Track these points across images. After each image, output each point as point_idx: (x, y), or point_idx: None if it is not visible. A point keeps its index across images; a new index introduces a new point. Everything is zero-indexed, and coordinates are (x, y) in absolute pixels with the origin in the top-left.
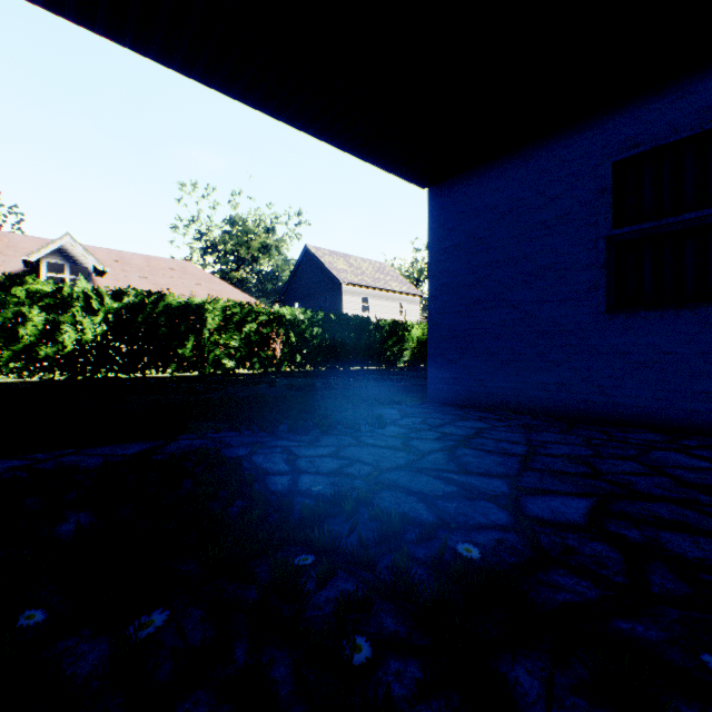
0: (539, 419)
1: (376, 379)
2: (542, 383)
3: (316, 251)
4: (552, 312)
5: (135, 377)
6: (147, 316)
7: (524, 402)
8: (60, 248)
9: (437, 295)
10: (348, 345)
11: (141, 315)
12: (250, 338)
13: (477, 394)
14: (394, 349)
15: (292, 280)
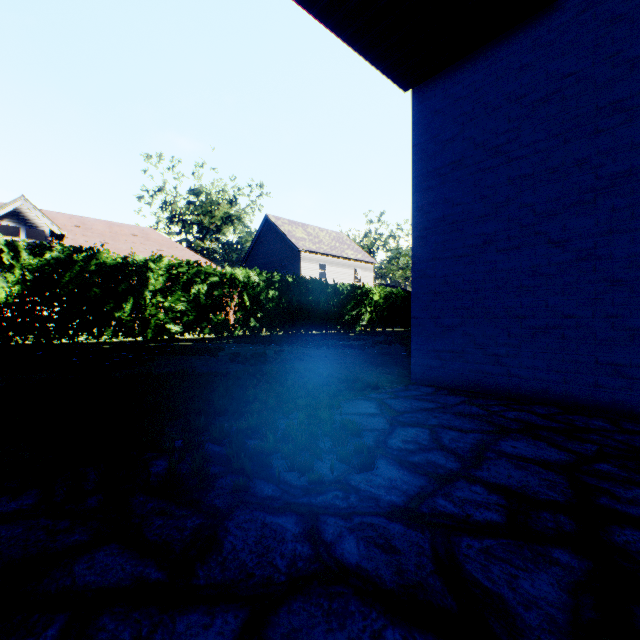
0: (634, 431)
1: (336, 346)
2: (614, 363)
3: (276, 221)
4: (635, 247)
5: (71, 343)
6: (75, 274)
7: (578, 392)
8: (15, 211)
9: (426, 235)
10: (306, 309)
11: (69, 273)
12: (199, 301)
13: (492, 376)
14: (352, 313)
15: (253, 248)
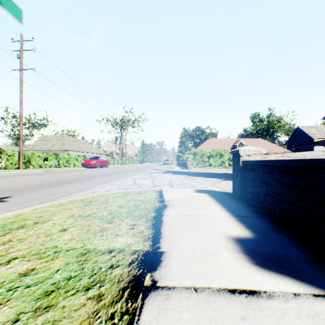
0: None
1: None
2: None
3: (301, 128)
4: None
5: None
6: None
7: None
8: (239, 142)
9: None
10: None
11: None
12: None
13: None
14: None
15: (290, 137)
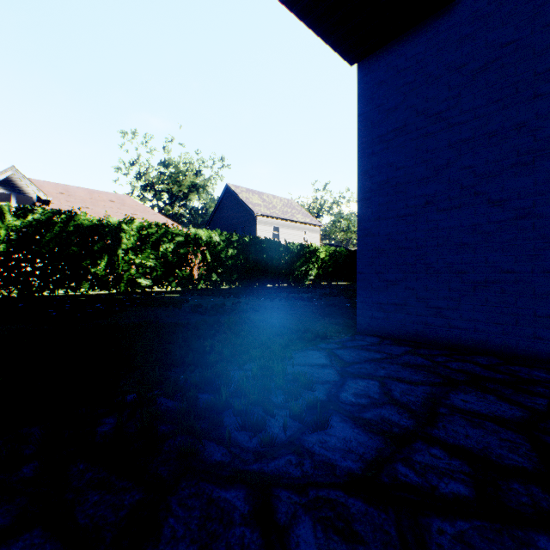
0: None
1: (287, 298)
2: None
3: (235, 189)
4: None
5: (53, 295)
6: (55, 234)
7: (517, 343)
8: (6, 180)
9: (371, 196)
10: (261, 265)
11: (49, 233)
12: (166, 258)
13: (433, 327)
14: (301, 269)
15: (215, 213)
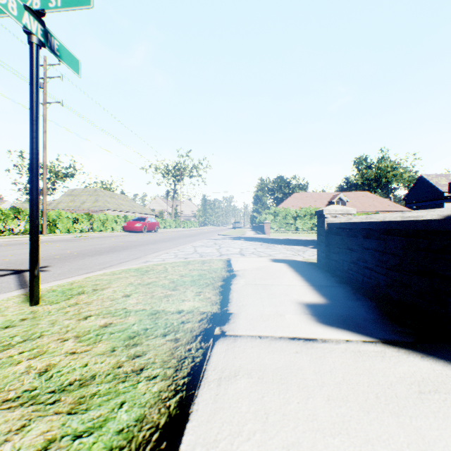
0: None
1: None
2: None
3: (426, 177)
4: None
5: None
6: None
7: None
8: (338, 197)
9: None
10: None
11: None
12: None
13: None
14: None
15: (410, 191)
